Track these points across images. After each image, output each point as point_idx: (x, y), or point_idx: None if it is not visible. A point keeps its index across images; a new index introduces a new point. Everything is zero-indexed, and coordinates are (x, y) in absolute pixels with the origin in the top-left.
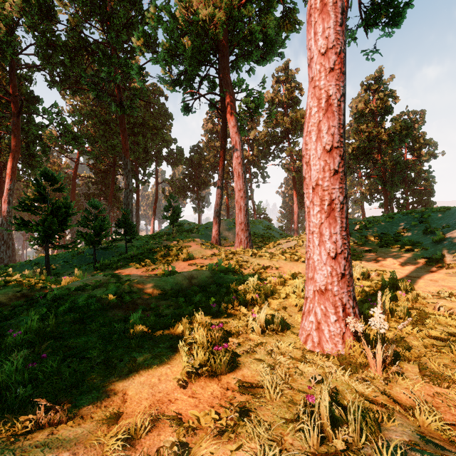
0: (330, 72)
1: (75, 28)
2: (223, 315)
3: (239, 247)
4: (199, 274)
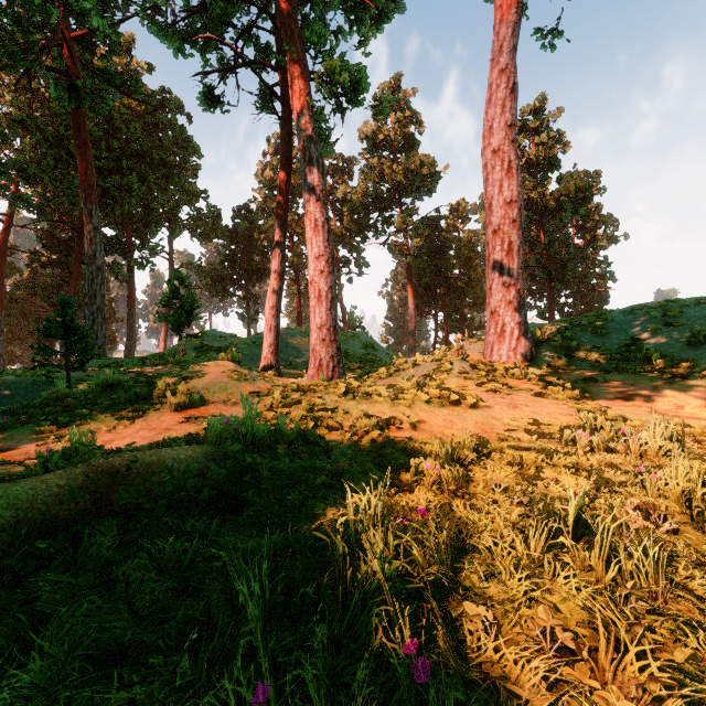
0: None
1: None
2: None
3: (317, 377)
4: (159, 465)
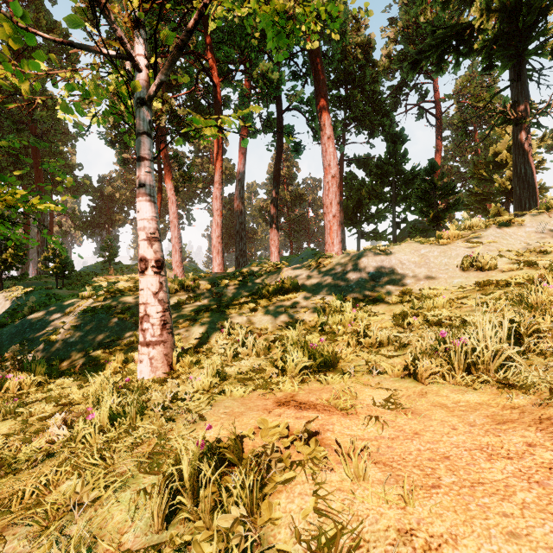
0: (218, 216)
1: None
2: None
3: None
4: None
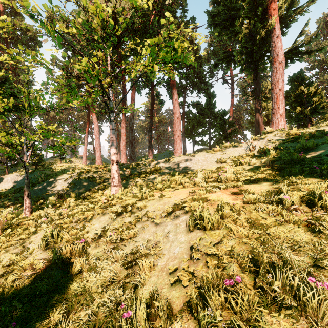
0: (124, 136)
1: None
2: None
3: None
4: None
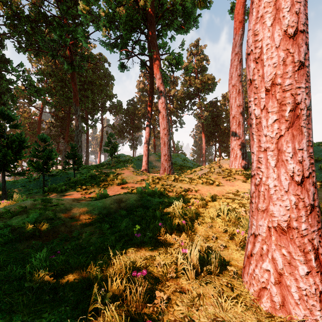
0: None
1: (35, 2)
2: (148, 246)
3: (164, 174)
4: (128, 198)
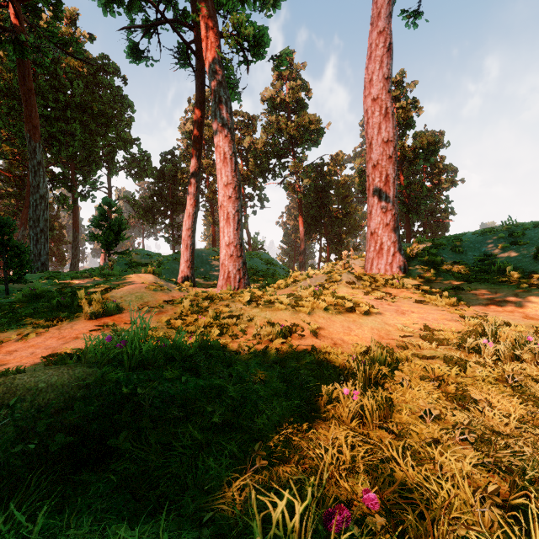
0: None
1: None
2: None
3: (226, 287)
4: (3, 399)
